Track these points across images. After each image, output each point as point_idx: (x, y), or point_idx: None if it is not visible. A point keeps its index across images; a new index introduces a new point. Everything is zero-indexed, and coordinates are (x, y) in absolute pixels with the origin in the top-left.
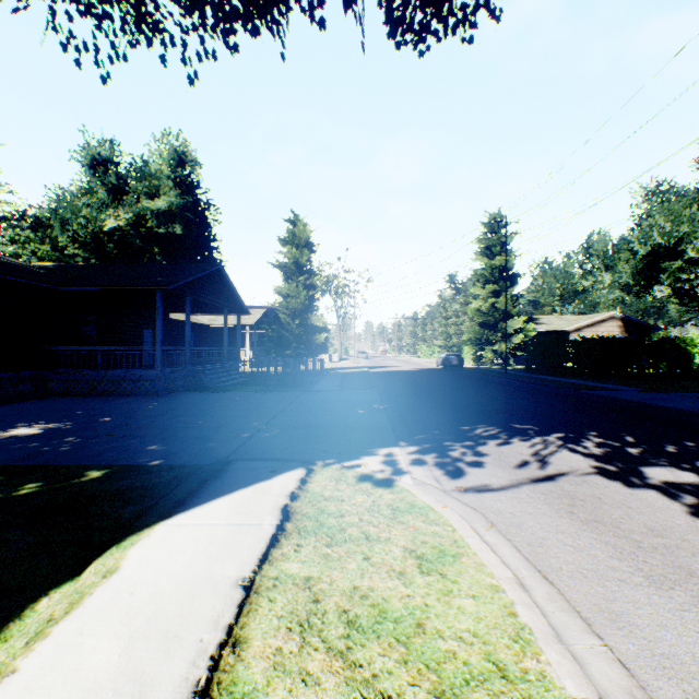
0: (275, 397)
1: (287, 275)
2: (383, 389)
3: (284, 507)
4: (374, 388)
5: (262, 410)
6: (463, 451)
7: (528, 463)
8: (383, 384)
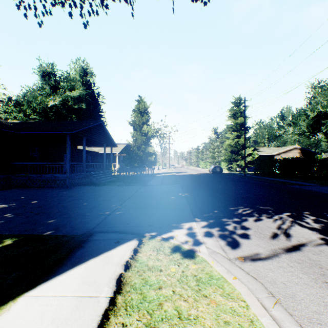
0: (128, 188)
1: (136, 127)
2: (184, 184)
3: (119, 277)
4: (179, 183)
5: (119, 196)
6: (234, 225)
7: (277, 235)
8: (183, 182)
